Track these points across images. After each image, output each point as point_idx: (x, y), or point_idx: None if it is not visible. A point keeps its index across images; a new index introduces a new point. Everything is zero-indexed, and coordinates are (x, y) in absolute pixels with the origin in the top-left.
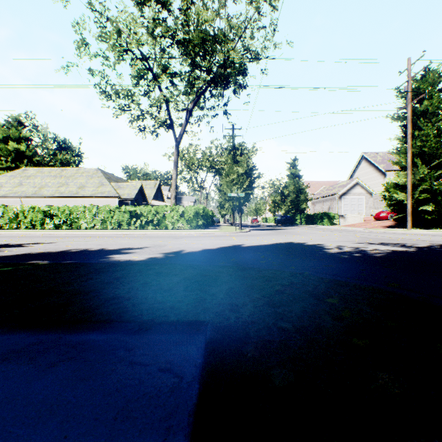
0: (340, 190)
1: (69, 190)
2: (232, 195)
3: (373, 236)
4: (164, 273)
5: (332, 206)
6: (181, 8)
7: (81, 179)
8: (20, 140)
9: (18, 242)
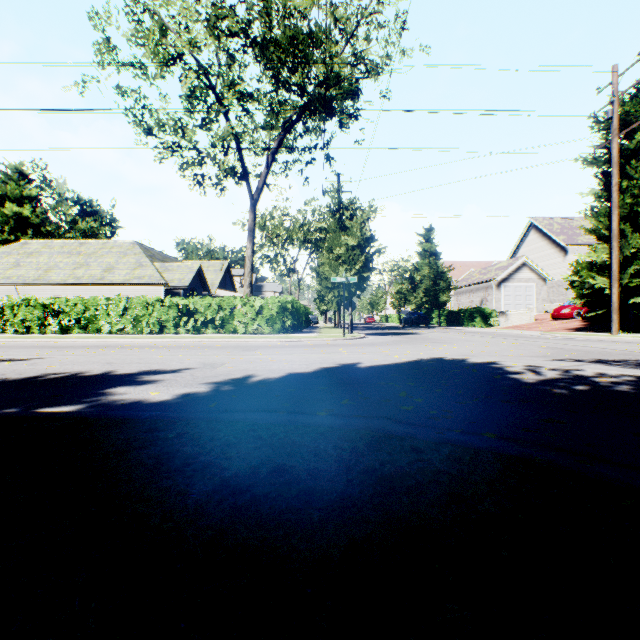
0: (498, 274)
1: (90, 273)
2: (338, 279)
3: (569, 346)
4: (177, 457)
5: (486, 299)
6: None
7: (108, 258)
8: (22, 200)
9: None
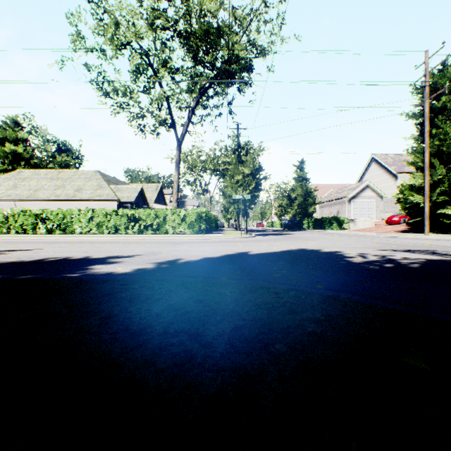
0: (349, 193)
1: (66, 193)
2: (237, 197)
3: (392, 242)
4: (142, 296)
5: (341, 210)
6: None
7: (78, 182)
8: (17, 142)
9: None
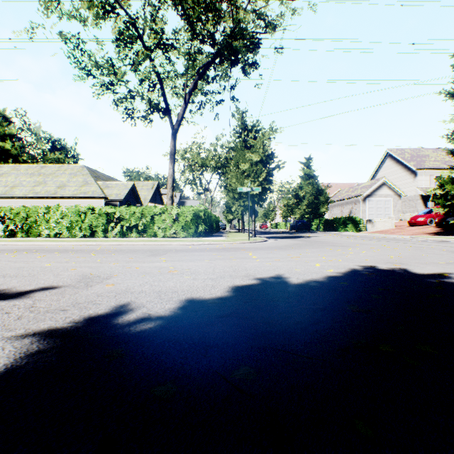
0: (364, 191)
1: (46, 189)
2: (244, 189)
3: None
4: None
5: (354, 210)
6: None
7: (62, 178)
8: (5, 137)
9: None
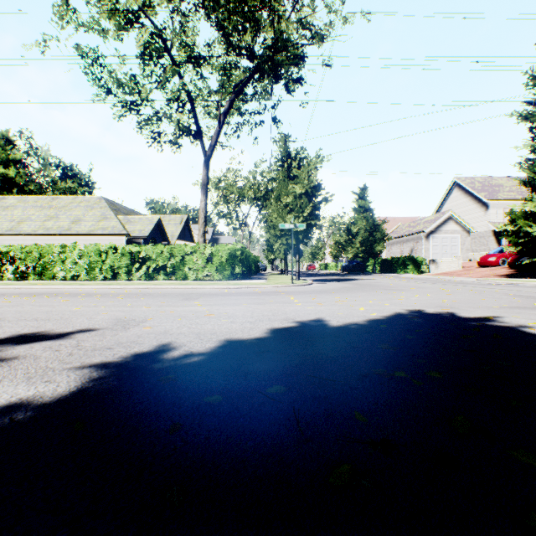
0: (427, 226)
1: (58, 225)
2: (286, 226)
3: (535, 294)
4: None
5: (416, 248)
6: None
7: (76, 211)
8: (8, 163)
9: None
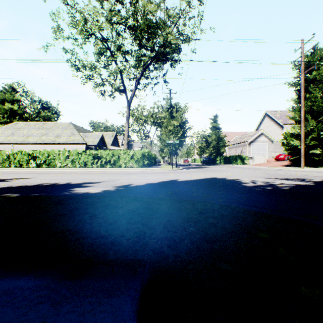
0: (249, 138)
1: (48, 138)
2: (169, 141)
3: (277, 173)
4: (111, 205)
5: (243, 151)
6: (132, 2)
7: (57, 131)
8: (13, 102)
9: (5, 177)
